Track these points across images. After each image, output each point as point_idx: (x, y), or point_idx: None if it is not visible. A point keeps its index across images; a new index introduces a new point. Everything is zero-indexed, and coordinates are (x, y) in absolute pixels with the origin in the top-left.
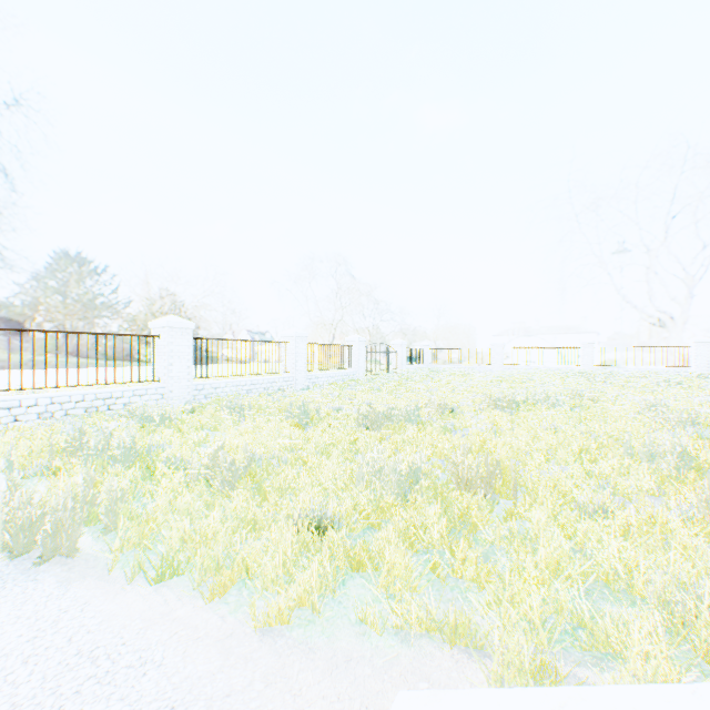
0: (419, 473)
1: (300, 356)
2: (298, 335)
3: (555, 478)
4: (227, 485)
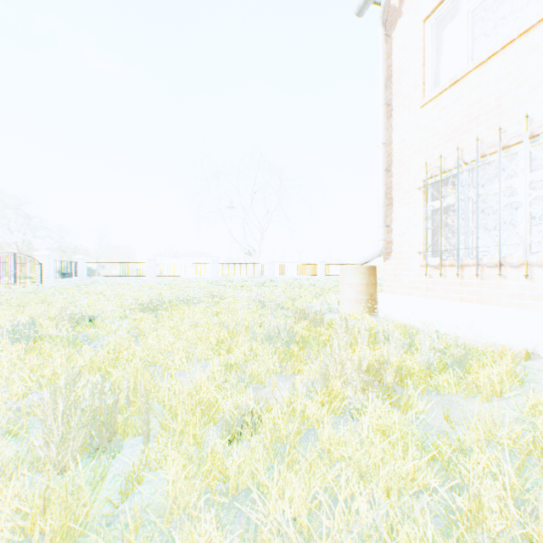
0: None
1: None
2: None
3: (198, 383)
4: None
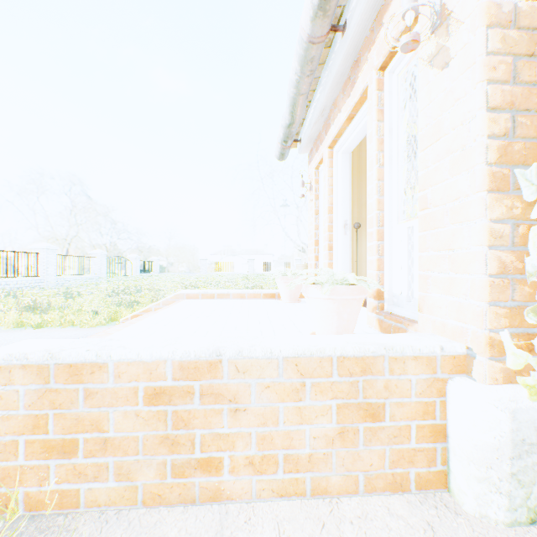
0: (139, 302)
1: (51, 264)
2: (50, 248)
3: None
4: (44, 313)
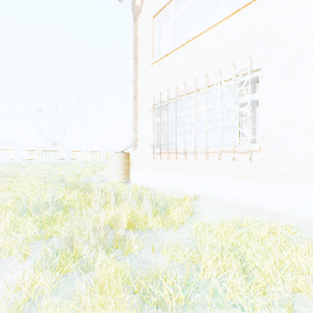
0: None
1: None
2: None
3: None
4: None
